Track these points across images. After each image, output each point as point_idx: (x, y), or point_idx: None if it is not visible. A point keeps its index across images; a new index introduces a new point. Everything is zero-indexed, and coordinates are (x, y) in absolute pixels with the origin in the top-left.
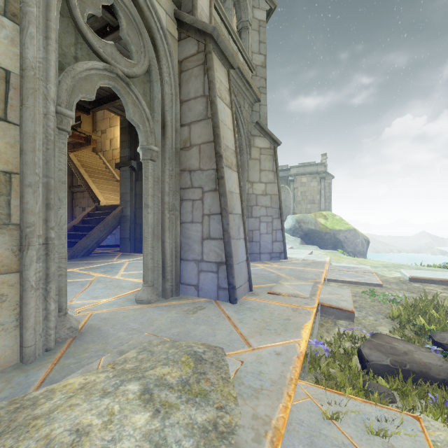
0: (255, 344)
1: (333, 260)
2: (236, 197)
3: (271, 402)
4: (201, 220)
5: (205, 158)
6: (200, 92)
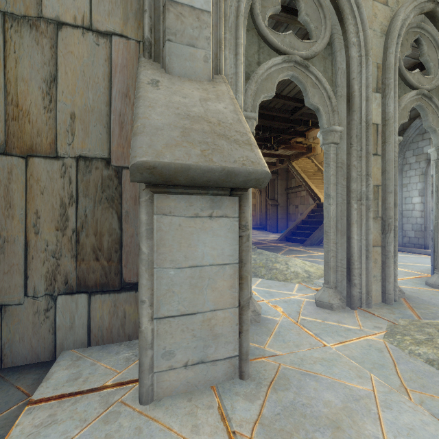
0: None
1: None
2: None
3: None
4: None
5: None
6: None
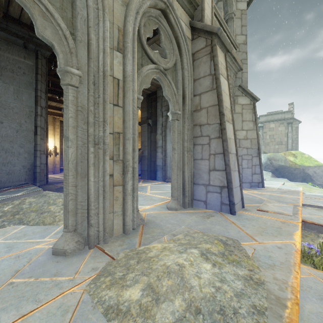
0: (259, 240)
1: (305, 190)
2: (232, 141)
3: (284, 273)
4: (208, 158)
5: (211, 116)
6: (208, 72)
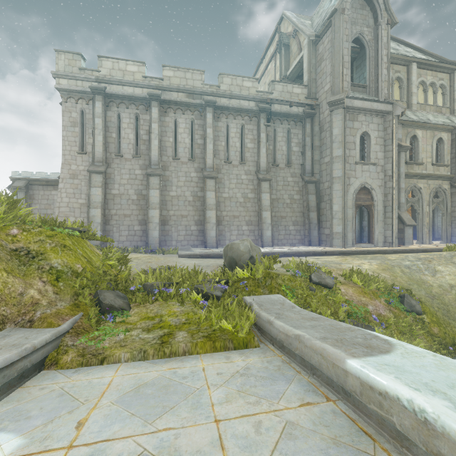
0: None
1: None
2: None
3: None
4: None
5: None
6: None
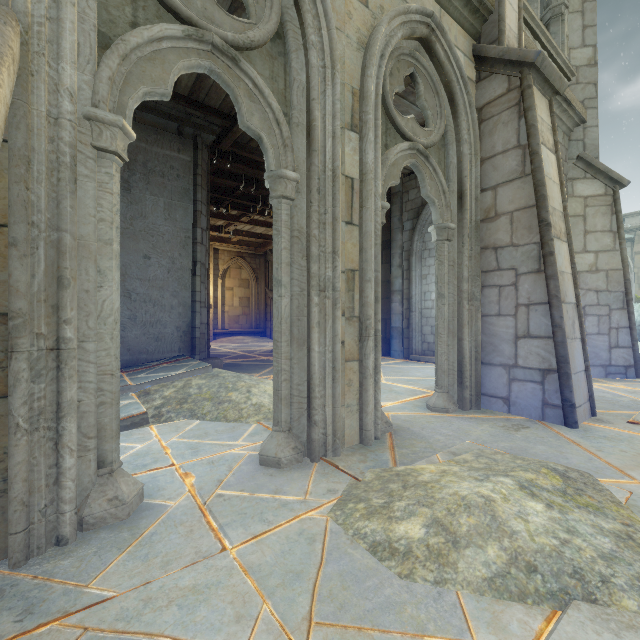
0: None
1: None
2: (567, 278)
3: None
4: (513, 313)
5: (520, 229)
6: (512, 143)
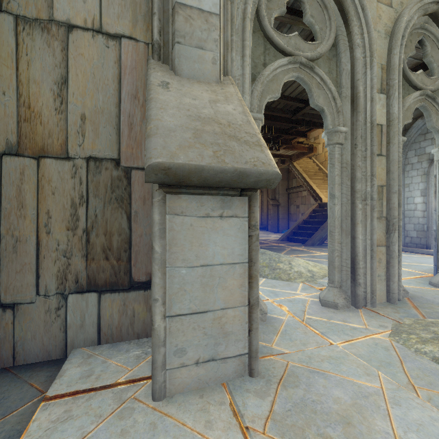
0: None
1: None
2: None
3: None
4: None
5: None
6: None
